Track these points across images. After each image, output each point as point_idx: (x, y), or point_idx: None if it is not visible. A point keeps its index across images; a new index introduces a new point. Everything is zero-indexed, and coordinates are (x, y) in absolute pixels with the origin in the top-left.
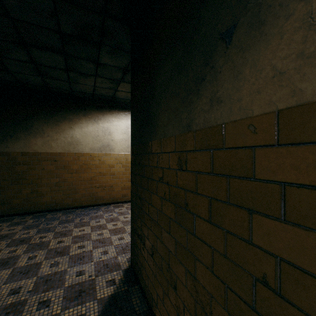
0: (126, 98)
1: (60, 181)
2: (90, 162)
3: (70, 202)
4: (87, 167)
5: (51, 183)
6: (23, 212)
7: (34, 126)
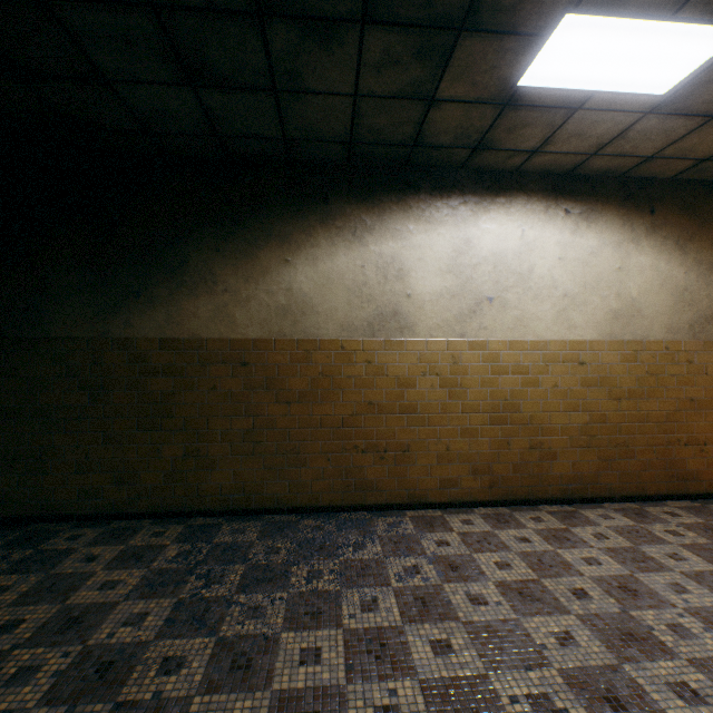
0: (460, 138)
1: (258, 427)
2: (339, 368)
3: (284, 491)
4: (330, 384)
5: (233, 432)
6: (164, 509)
7: (191, 264)
